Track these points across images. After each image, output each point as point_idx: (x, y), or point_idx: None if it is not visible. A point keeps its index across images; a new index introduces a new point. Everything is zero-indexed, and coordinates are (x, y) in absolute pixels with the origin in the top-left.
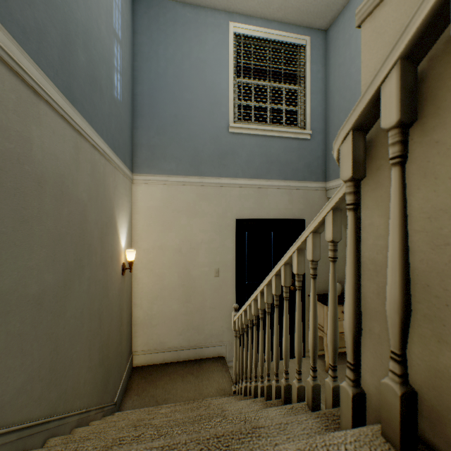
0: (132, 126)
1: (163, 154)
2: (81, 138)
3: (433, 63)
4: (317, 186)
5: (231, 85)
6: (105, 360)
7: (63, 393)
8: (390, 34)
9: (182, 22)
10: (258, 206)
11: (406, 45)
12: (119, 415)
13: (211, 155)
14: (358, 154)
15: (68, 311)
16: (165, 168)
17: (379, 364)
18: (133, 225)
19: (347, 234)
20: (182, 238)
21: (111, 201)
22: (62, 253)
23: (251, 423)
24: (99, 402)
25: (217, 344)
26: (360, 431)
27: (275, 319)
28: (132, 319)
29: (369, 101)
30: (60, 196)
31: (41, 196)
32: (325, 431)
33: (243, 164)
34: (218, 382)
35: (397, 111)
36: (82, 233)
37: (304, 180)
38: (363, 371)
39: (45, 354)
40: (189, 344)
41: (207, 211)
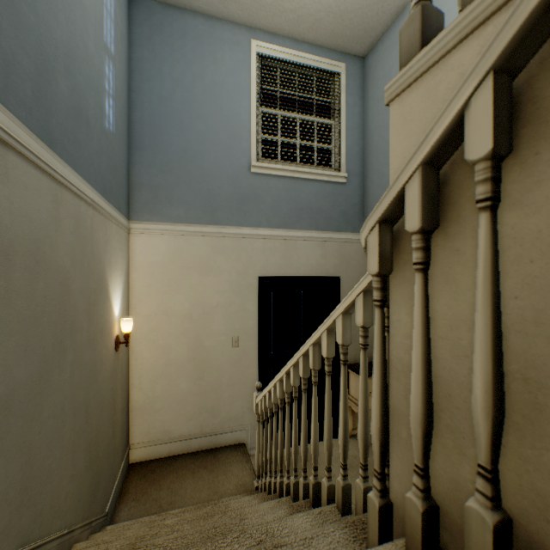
0: (129, 161)
1: (168, 197)
2: (62, 188)
3: (454, 168)
4: (354, 238)
5: (253, 116)
6: (93, 462)
7: (39, 515)
8: (416, 124)
9: (193, 35)
10: (285, 261)
11: (427, 153)
12: (112, 530)
13: (228, 199)
14: (385, 248)
15: (44, 410)
16: (172, 214)
17: (406, 471)
18: (130, 285)
19: (374, 332)
20: (193, 301)
21: (101, 261)
22: (37, 338)
23: (273, 541)
24: (86, 516)
25: (236, 429)
26: (385, 549)
27: (303, 406)
28: (128, 404)
29: (394, 198)
30: (35, 266)
31: (9, 271)
32: (353, 543)
33: (268, 211)
34: (238, 476)
35: (420, 218)
36: (63, 308)
37: (339, 231)
38: (391, 477)
39: (14, 470)
40: (202, 431)
41: (224, 268)
